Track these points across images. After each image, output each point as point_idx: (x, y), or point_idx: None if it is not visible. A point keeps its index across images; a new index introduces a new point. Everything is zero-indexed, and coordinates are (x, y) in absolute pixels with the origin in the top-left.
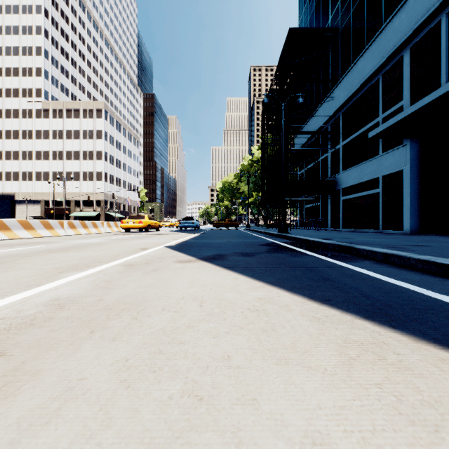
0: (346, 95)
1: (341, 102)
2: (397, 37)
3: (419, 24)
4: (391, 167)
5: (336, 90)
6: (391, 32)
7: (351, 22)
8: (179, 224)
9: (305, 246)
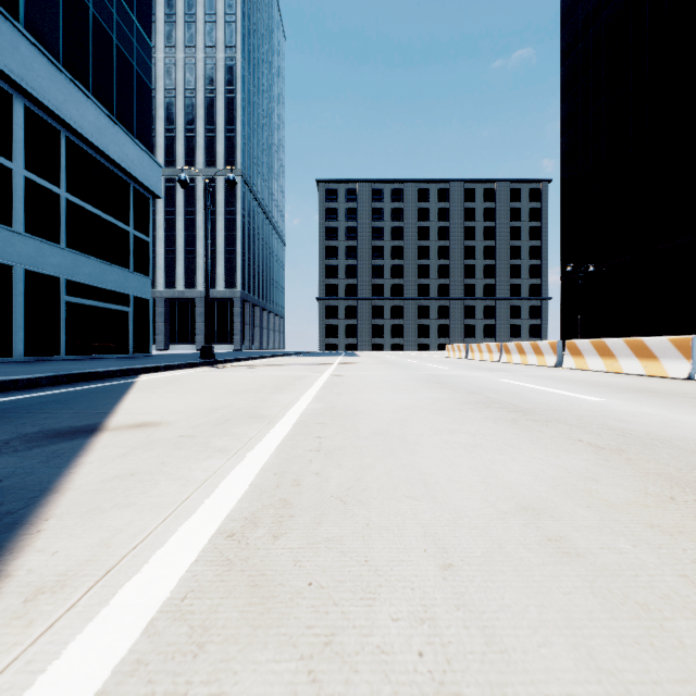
0: None
1: None
2: None
3: None
4: None
5: None
6: None
7: None
8: None
9: None
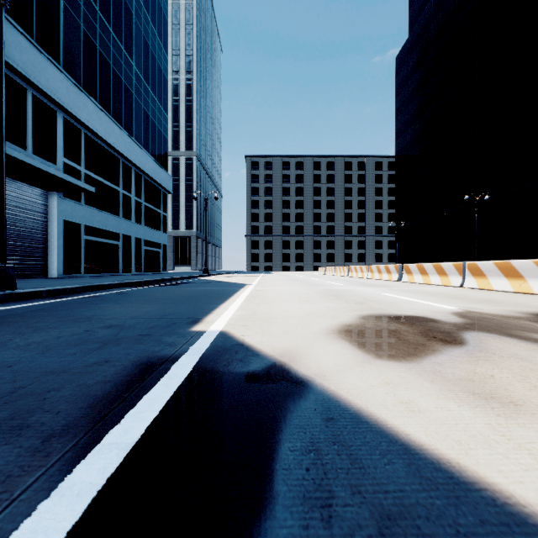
0: None
1: None
2: None
3: None
4: None
5: None
6: None
7: None
8: None
9: (153, 284)
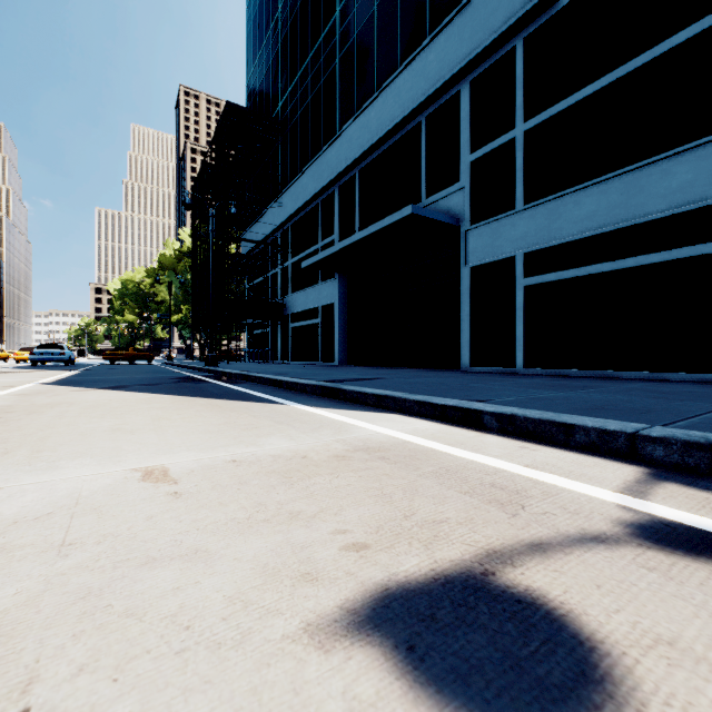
0: (293, 207)
1: (289, 214)
2: (330, 171)
3: (342, 170)
4: (327, 298)
5: (284, 196)
6: (326, 163)
7: (299, 126)
8: (32, 355)
9: (220, 378)
